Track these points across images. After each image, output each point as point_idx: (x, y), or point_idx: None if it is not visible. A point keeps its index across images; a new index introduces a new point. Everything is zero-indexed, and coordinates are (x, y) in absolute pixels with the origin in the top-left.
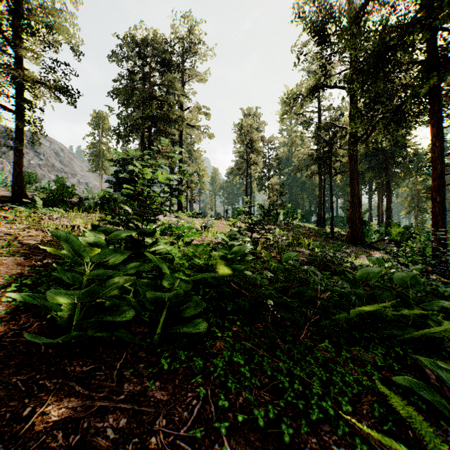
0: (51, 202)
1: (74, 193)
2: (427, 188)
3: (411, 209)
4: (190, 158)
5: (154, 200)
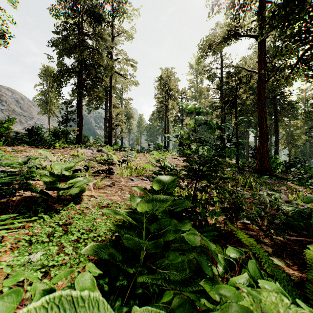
0: None
1: (10, 128)
2: (310, 128)
3: (286, 145)
4: (122, 105)
5: None
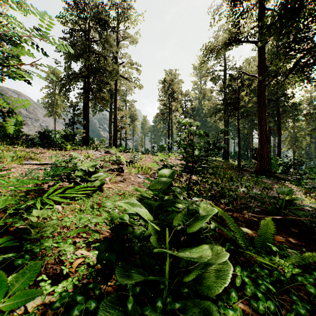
0: (3, 139)
1: (21, 131)
2: (312, 129)
3: (290, 147)
4: (126, 107)
5: (19, 119)
